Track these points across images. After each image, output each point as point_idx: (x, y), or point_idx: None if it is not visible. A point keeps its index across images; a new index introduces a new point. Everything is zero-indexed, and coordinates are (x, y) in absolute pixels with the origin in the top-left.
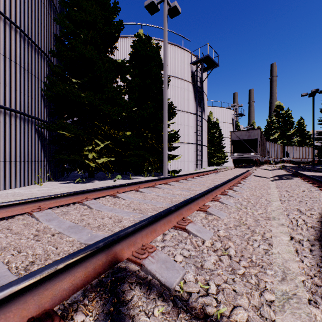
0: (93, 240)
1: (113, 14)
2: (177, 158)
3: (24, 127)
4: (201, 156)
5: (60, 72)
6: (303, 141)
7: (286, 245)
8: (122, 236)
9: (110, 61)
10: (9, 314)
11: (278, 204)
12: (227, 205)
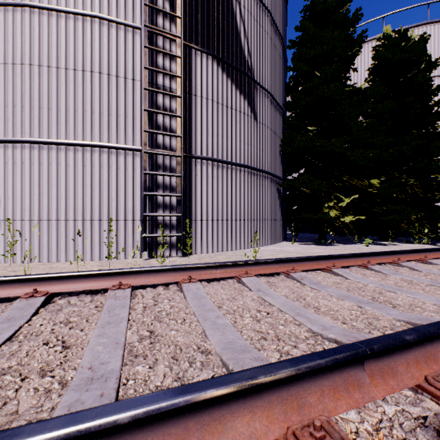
0: None
1: (350, 27)
2: None
3: (271, 186)
4: None
5: (293, 123)
6: None
7: None
8: None
9: (352, 91)
10: None
11: None
12: None
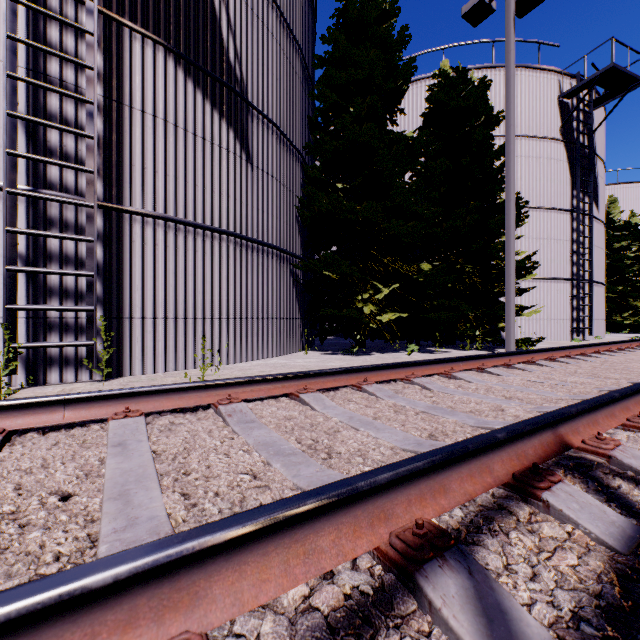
0: (490, 424)
1: (396, 51)
2: (530, 313)
3: (280, 268)
4: (589, 307)
5: (318, 176)
6: None
7: None
8: (566, 415)
9: (396, 139)
10: (503, 458)
11: None
12: None
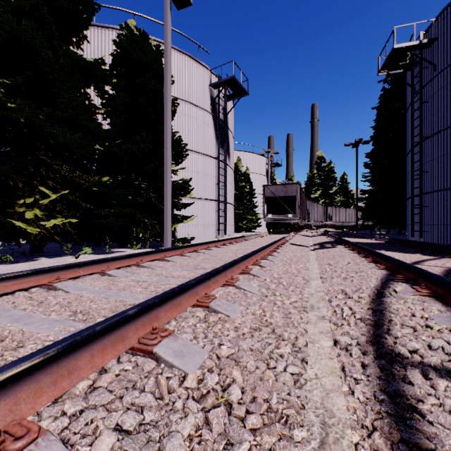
0: None
1: None
2: (188, 221)
3: None
4: (225, 218)
5: None
6: (346, 201)
7: (328, 358)
8: None
9: (73, 57)
10: None
11: (318, 284)
12: (247, 292)
